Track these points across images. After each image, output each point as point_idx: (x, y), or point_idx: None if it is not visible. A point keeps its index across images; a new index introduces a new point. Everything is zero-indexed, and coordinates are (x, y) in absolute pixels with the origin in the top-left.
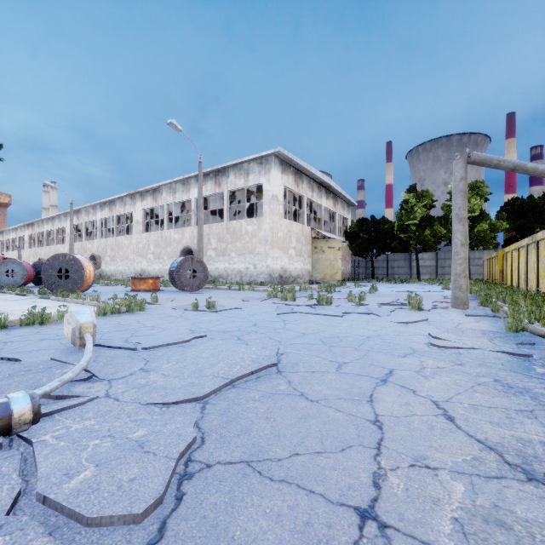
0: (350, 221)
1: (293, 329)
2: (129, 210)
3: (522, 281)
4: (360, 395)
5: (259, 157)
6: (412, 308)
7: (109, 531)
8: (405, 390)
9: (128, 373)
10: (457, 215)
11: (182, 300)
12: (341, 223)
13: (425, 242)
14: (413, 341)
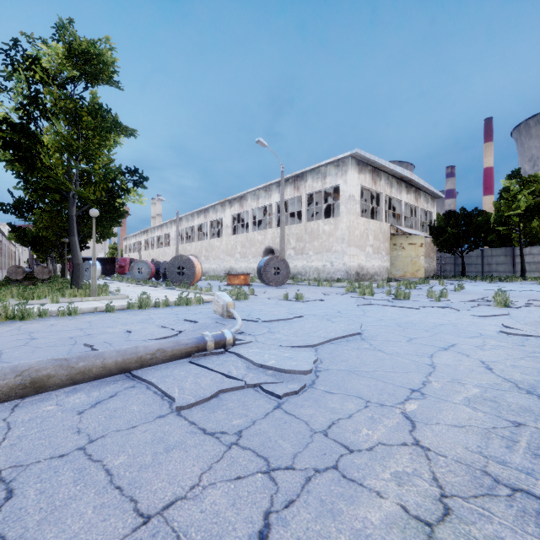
0: (435, 215)
1: (372, 316)
2: (220, 216)
3: None
4: (423, 354)
5: (336, 160)
6: (497, 305)
7: (291, 380)
8: (461, 354)
9: (261, 333)
10: None
11: (272, 292)
12: (424, 217)
13: (532, 234)
14: (484, 329)
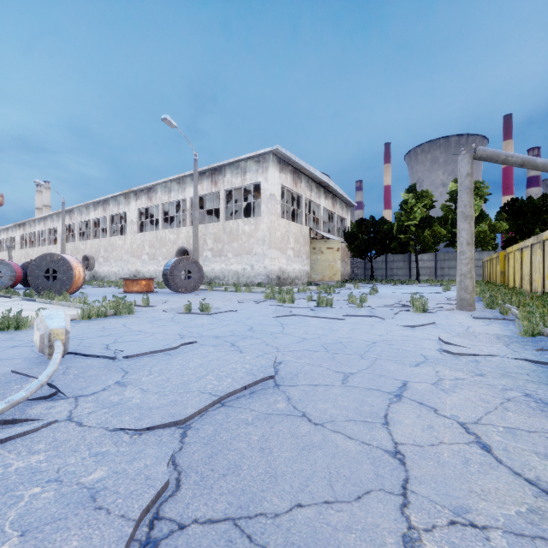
0: (349, 222)
1: (292, 334)
2: (123, 210)
3: (526, 282)
4: (373, 416)
5: (256, 156)
6: (417, 310)
7: None
8: (425, 408)
9: (100, 388)
10: (463, 213)
11: (175, 302)
12: (340, 224)
13: (425, 243)
14: (423, 346)
